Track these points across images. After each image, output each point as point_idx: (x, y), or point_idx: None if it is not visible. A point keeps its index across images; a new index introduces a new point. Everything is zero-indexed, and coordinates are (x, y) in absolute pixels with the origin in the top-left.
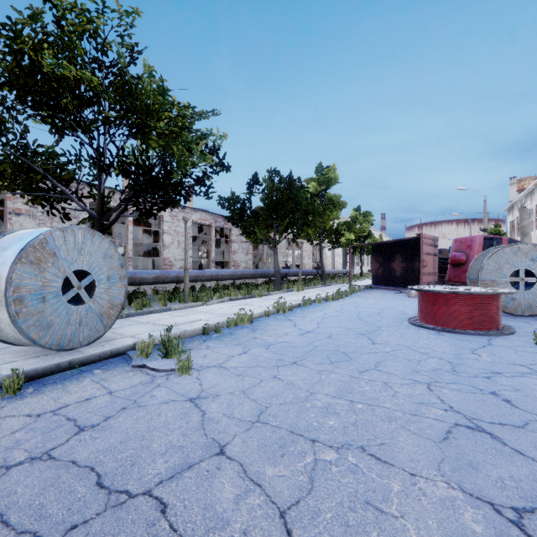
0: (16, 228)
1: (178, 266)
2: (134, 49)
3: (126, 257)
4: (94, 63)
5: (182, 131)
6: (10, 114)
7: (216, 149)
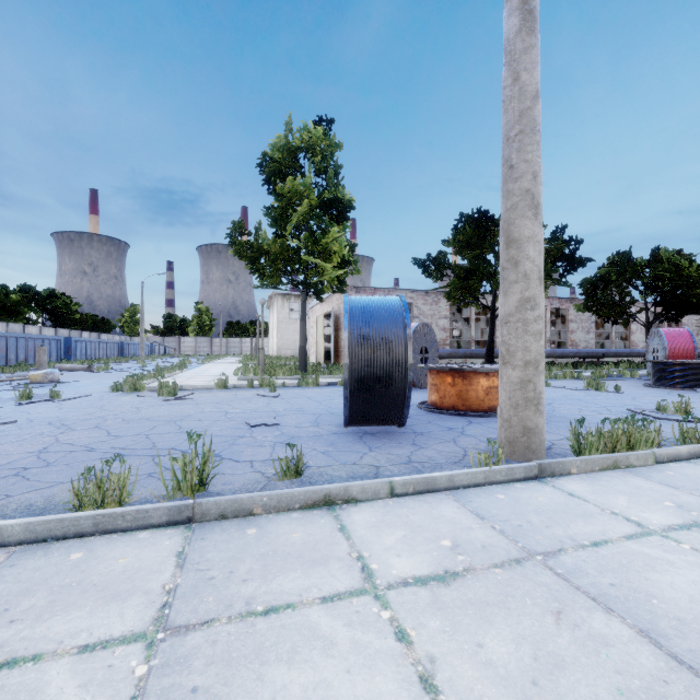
0: (570, 329)
1: (640, 346)
2: (681, 253)
3: (610, 341)
4: (657, 262)
5: None
6: (618, 288)
7: None
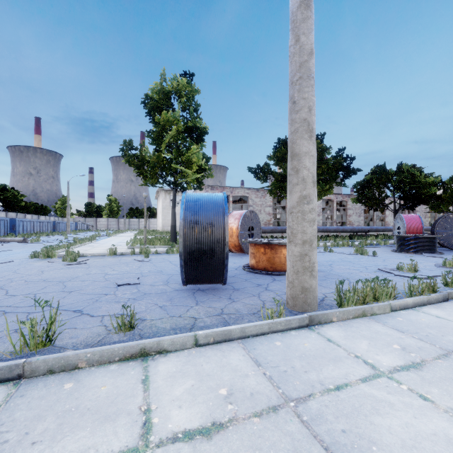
0: (349, 213)
1: (391, 225)
2: (415, 167)
3: (373, 221)
4: (401, 172)
5: (430, 186)
6: (377, 188)
7: (435, 184)
